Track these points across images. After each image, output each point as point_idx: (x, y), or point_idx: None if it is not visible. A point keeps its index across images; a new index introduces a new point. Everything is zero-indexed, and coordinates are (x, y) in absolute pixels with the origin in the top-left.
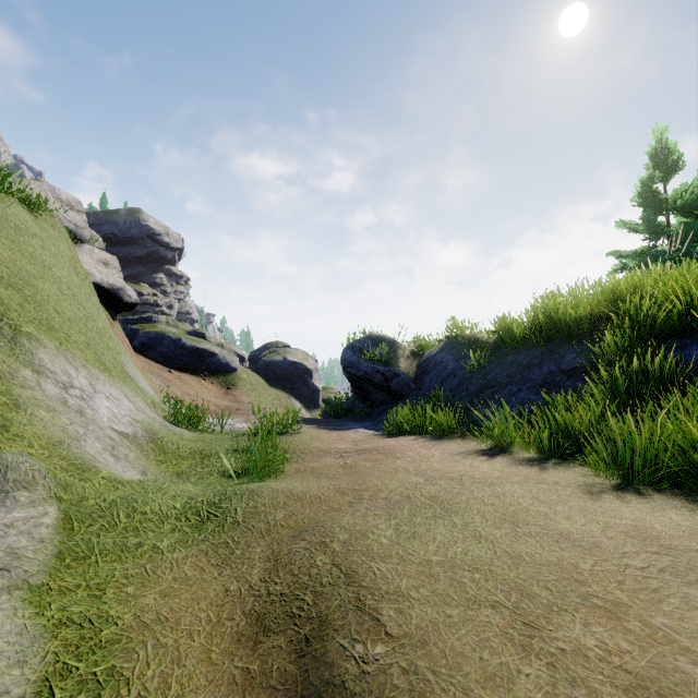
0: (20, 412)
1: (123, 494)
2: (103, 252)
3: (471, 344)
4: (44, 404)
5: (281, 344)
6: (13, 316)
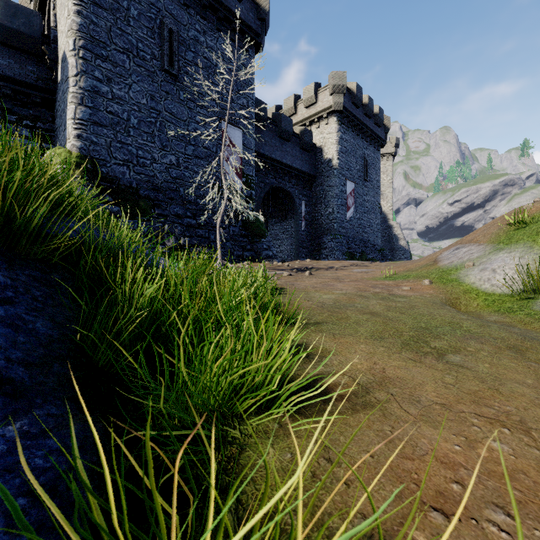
0: None
1: None
2: None
3: None
4: None
5: None
6: None
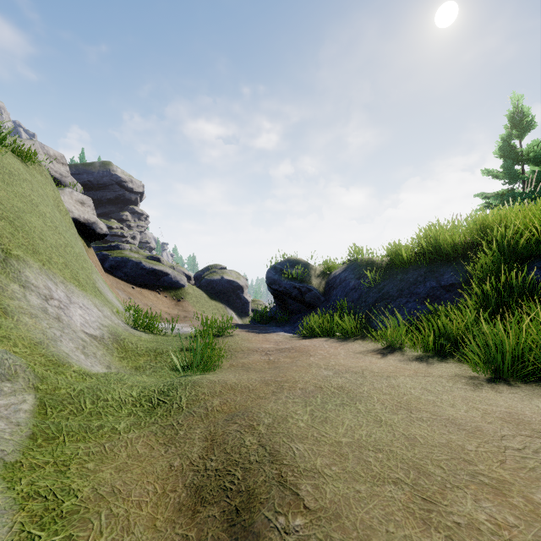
0: (8, 318)
1: (90, 385)
2: (80, 194)
3: (368, 265)
4: (28, 312)
5: (219, 266)
6: (5, 242)
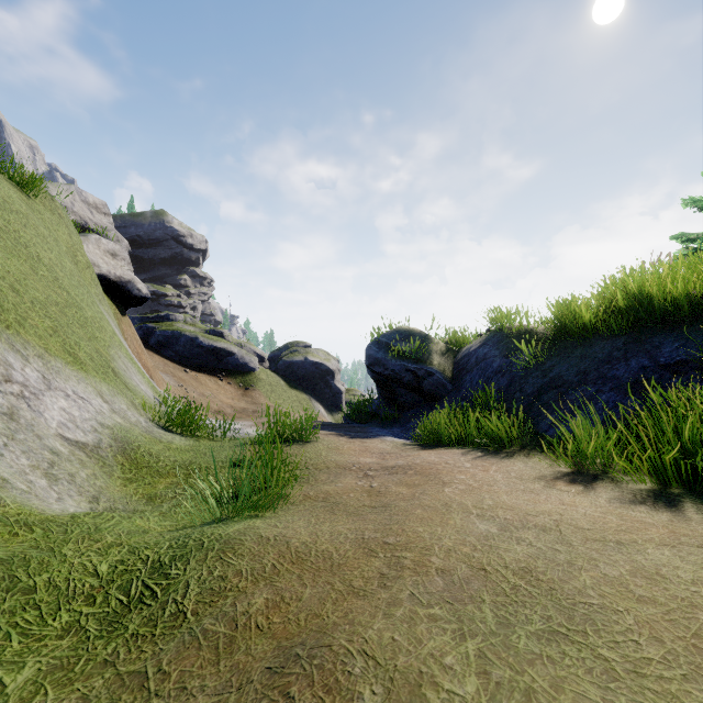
0: None
1: (13, 550)
2: (111, 243)
3: (522, 336)
4: None
5: (302, 343)
6: None
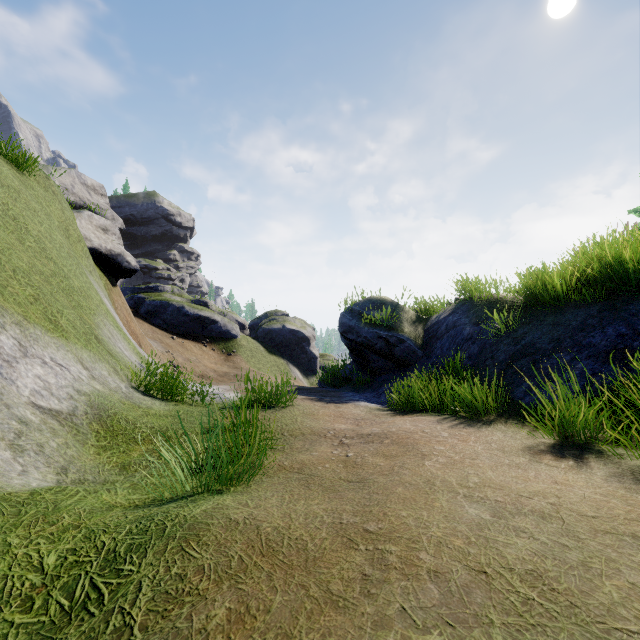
0: None
1: None
2: (102, 219)
3: (491, 304)
4: None
5: (280, 312)
6: None
